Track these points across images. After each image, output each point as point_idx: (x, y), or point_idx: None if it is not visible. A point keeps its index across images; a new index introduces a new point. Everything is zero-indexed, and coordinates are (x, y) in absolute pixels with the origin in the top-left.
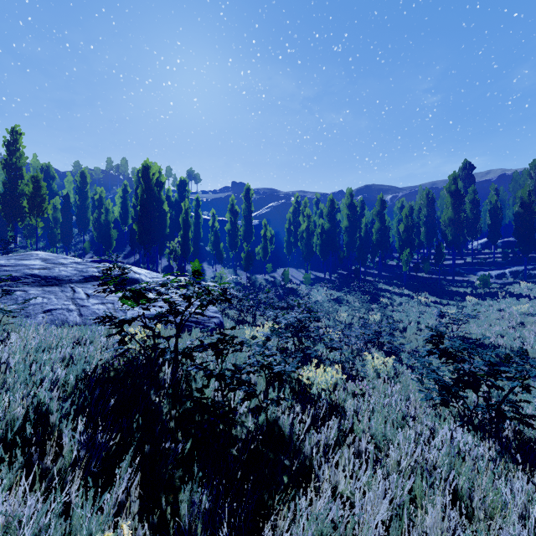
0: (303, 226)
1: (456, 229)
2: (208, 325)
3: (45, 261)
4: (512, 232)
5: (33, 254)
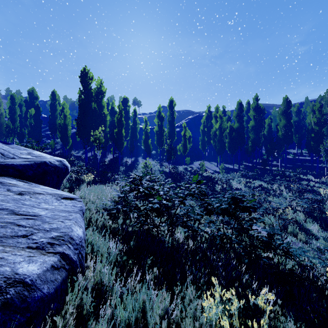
0: (216, 126)
1: None
2: None
3: None
4: None
5: None
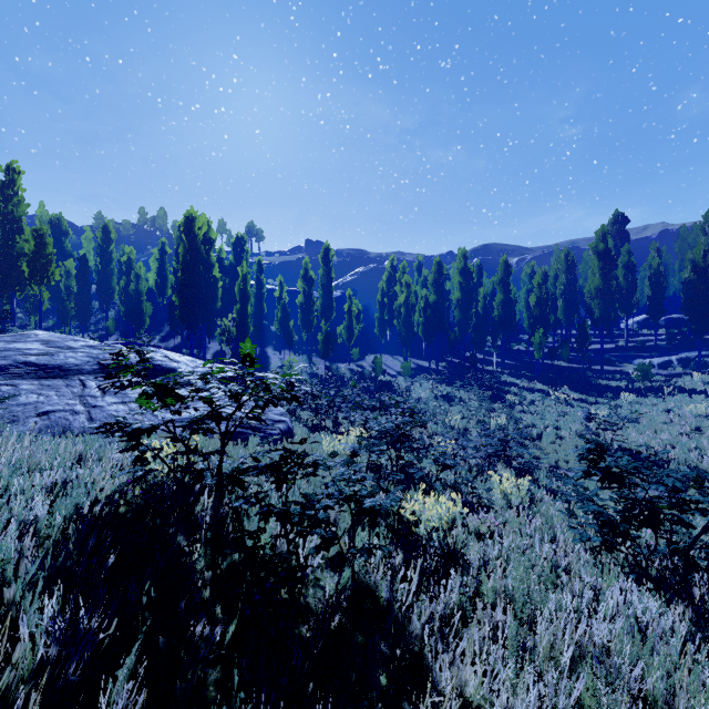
0: (401, 298)
1: (605, 302)
2: (271, 432)
3: (47, 344)
4: (677, 307)
5: (30, 334)
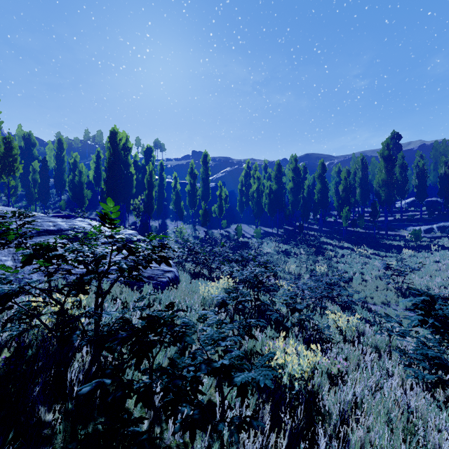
0: (254, 187)
1: (388, 189)
2: (161, 280)
3: None
4: (432, 193)
5: None
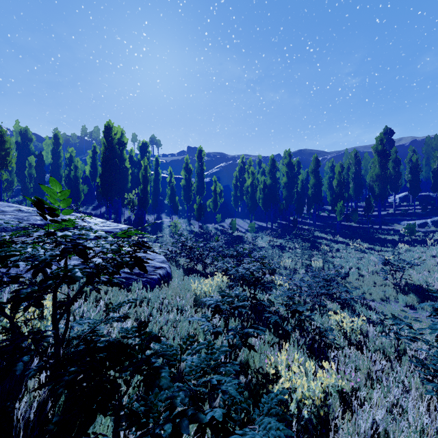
0: (248, 182)
1: (382, 183)
2: (151, 277)
3: None
4: (423, 188)
5: None
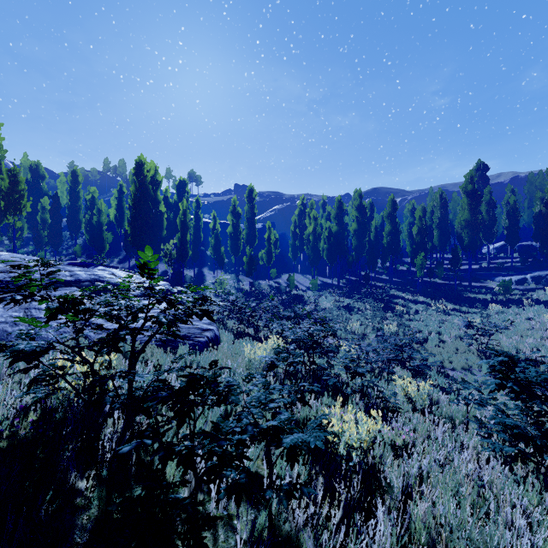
0: (309, 229)
1: (472, 231)
2: (199, 340)
3: (6, 263)
4: (526, 236)
5: None
